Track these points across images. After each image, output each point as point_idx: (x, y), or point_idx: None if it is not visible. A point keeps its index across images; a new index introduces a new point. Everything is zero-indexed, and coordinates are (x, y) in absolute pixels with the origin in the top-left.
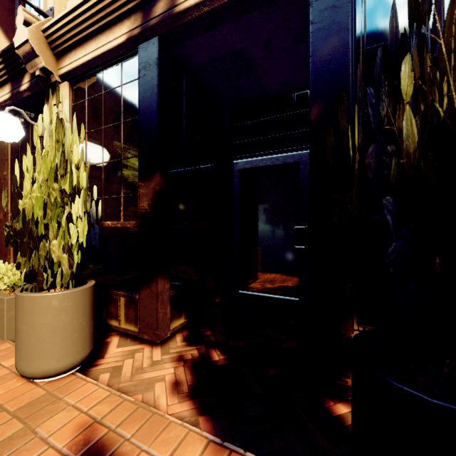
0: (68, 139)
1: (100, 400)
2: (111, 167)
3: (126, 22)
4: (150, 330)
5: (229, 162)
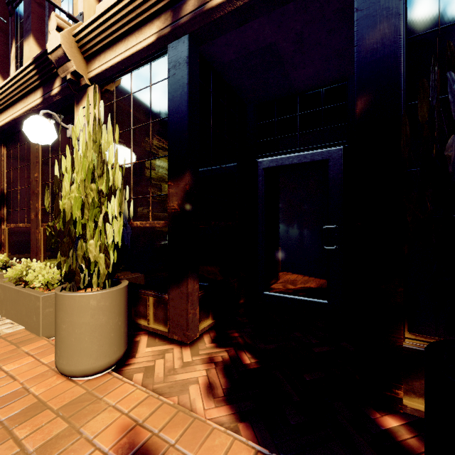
0: (104, 139)
1: (138, 402)
2: (140, 167)
3: (156, 22)
4: (180, 330)
5: (253, 161)
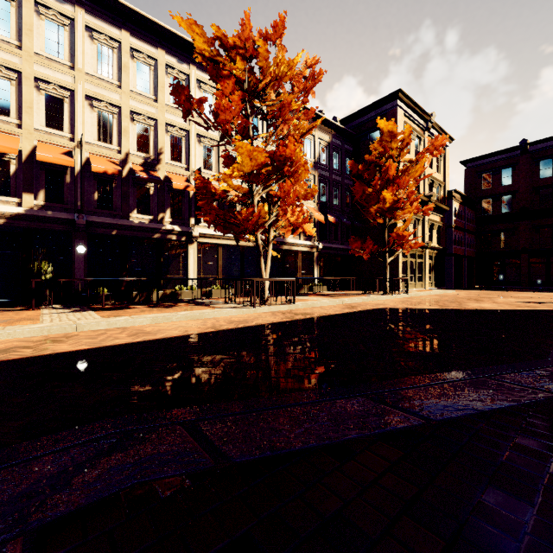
0: None
1: None
2: None
3: None
4: None
5: None
